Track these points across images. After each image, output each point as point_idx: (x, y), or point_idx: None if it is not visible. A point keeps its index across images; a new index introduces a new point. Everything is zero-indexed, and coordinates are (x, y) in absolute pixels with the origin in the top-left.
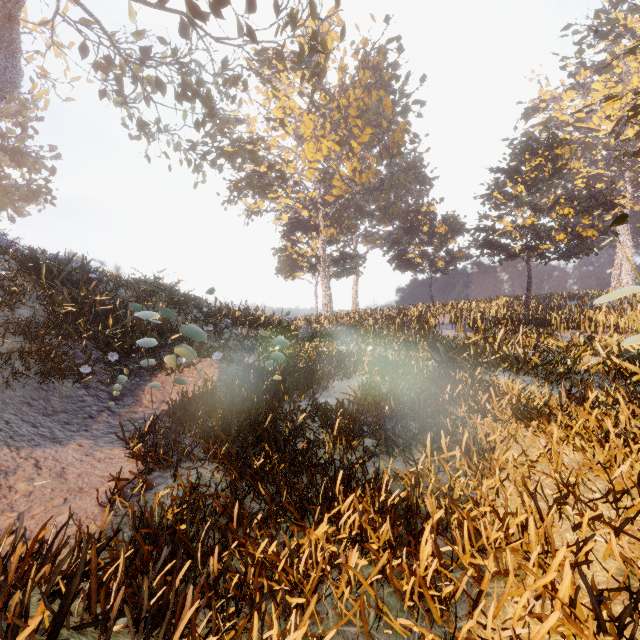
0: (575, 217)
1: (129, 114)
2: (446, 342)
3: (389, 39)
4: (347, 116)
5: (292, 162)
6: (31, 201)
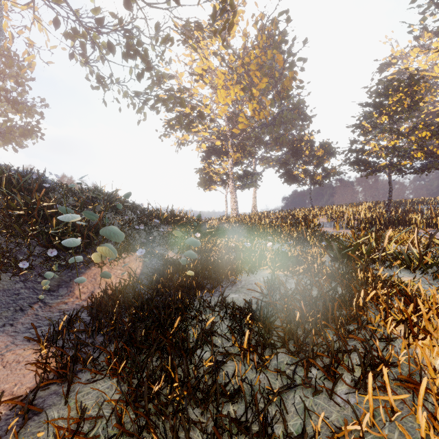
0: (430, 139)
1: (90, 70)
2: (332, 239)
3: (280, 12)
4: (249, 70)
5: (209, 105)
6: (27, 137)
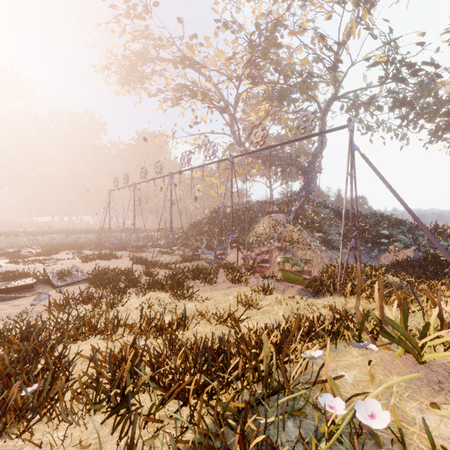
0: None
1: (361, 125)
2: None
3: None
4: None
5: None
6: None
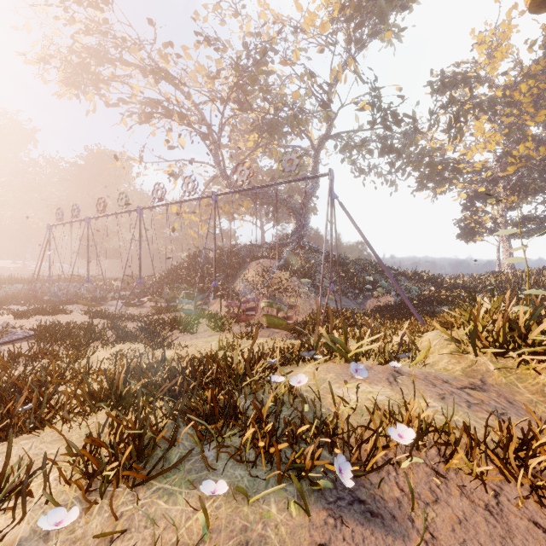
0: None
1: (355, 168)
2: None
3: None
4: (520, 104)
5: (467, 154)
6: None
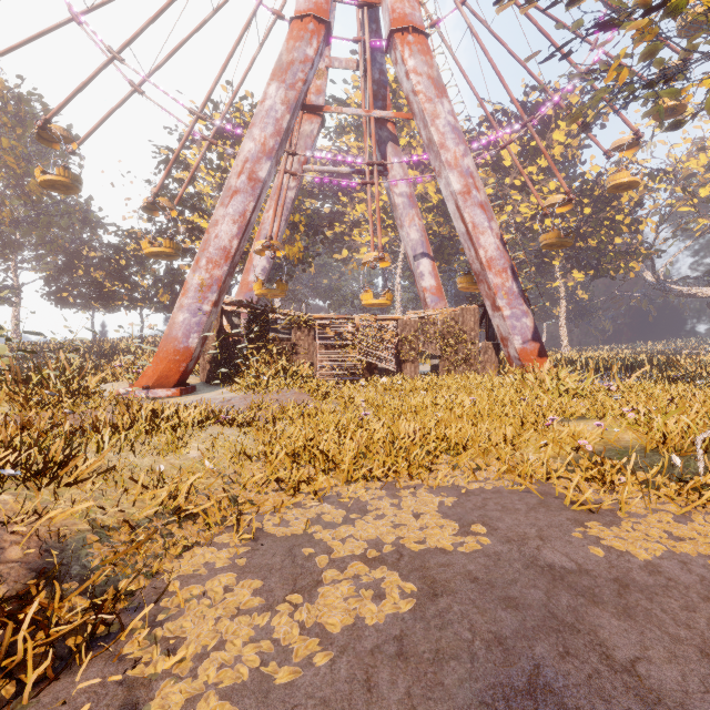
0: (157, 288)
1: None
2: None
3: (30, 92)
4: None
5: None
6: None
